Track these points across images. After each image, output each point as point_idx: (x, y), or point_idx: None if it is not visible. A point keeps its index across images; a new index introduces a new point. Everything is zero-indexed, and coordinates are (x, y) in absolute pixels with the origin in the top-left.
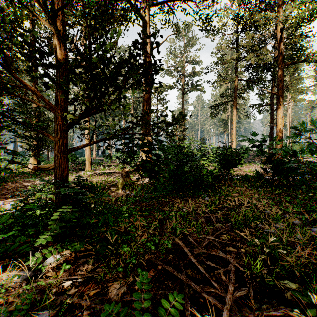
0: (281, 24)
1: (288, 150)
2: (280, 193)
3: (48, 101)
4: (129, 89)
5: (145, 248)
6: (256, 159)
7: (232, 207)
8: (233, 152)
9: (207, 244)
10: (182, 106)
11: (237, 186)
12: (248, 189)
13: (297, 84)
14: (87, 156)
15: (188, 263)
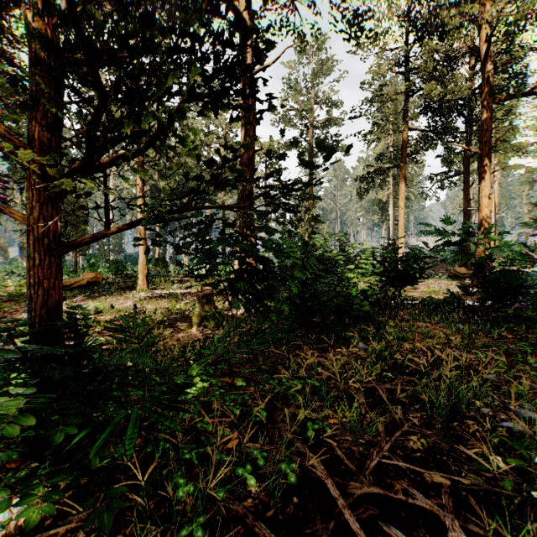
0: (488, 28)
1: (515, 252)
2: (502, 335)
3: (8, 132)
4: (201, 116)
5: (234, 478)
6: (437, 269)
7: (423, 370)
8: (409, 256)
9: (379, 465)
10: (309, 177)
11: (414, 319)
12: (438, 327)
13: (513, 137)
14: (140, 263)
15: (338, 526)
